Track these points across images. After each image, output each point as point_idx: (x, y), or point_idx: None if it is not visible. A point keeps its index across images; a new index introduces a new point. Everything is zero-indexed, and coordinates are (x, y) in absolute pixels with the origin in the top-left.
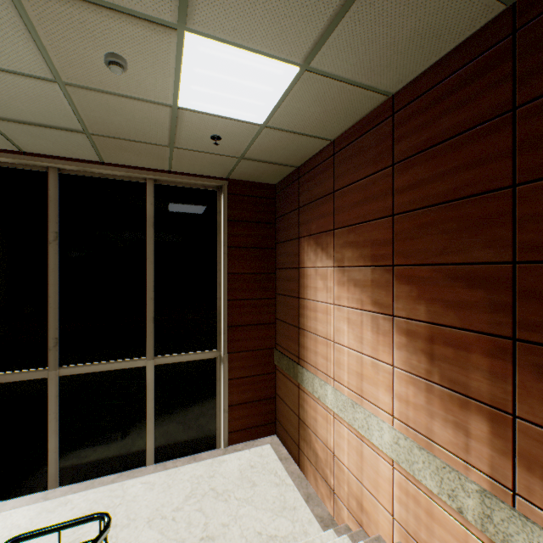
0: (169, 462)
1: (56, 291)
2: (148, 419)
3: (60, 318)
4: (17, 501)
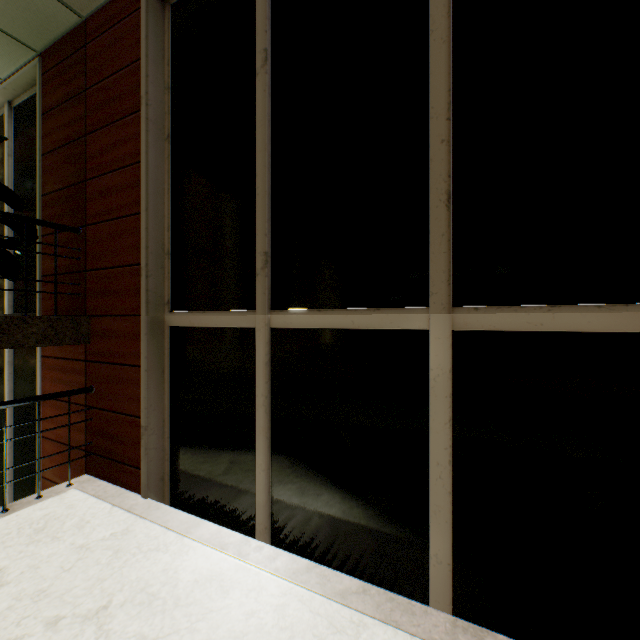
0: (493, 639)
1: (264, 163)
2: (431, 475)
3: (272, 218)
4: (210, 529)
